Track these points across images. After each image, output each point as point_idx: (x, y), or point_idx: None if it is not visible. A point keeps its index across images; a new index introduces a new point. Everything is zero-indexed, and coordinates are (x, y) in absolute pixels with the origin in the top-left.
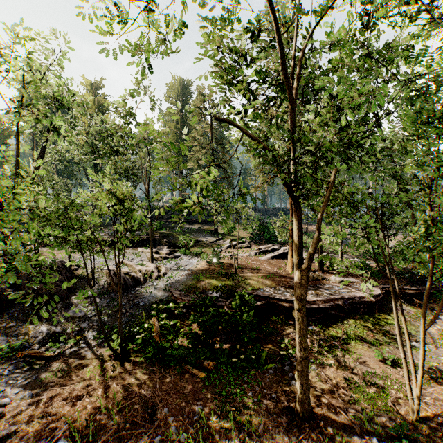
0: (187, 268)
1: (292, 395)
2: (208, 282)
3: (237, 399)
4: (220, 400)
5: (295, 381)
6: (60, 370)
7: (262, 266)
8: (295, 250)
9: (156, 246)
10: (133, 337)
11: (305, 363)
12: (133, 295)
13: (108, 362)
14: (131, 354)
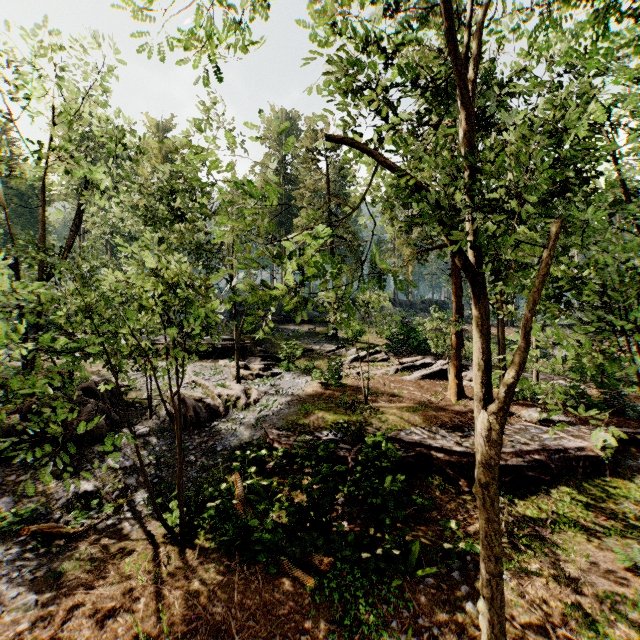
0: (290, 392)
1: (469, 632)
2: (323, 415)
3: (371, 633)
4: (340, 634)
5: (474, 602)
6: (85, 560)
7: (407, 390)
8: (479, 376)
9: (245, 358)
10: (202, 504)
11: (498, 585)
12: (208, 434)
13: (161, 547)
14: (197, 533)
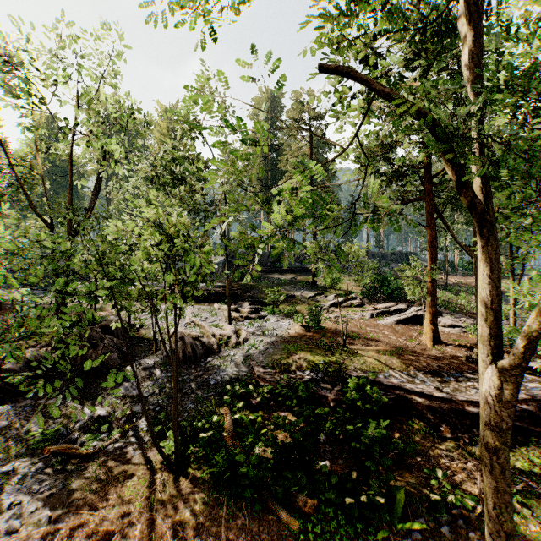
0: (275, 333)
1: None
2: (304, 356)
3: None
4: None
5: None
6: (92, 481)
7: (383, 334)
8: (485, 327)
9: (236, 302)
10: (196, 434)
11: None
12: (203, 369)
13: (158, 473)
14: (191, 462)
